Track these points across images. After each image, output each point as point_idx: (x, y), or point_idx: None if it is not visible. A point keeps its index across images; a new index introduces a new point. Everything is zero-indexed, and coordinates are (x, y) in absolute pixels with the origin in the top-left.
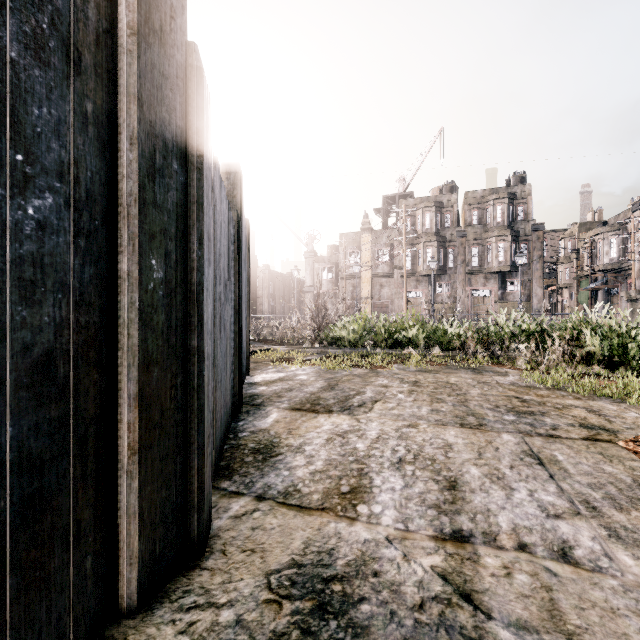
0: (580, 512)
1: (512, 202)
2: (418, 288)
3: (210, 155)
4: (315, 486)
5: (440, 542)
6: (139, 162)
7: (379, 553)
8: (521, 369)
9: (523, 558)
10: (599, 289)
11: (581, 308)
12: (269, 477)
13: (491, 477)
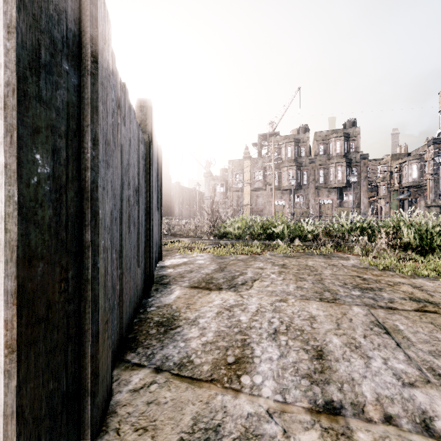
0: (429, 380)
1: (347, 139)
2: (282, 198)
3: (109, 68)
4: (206, 357)
5: (315, 415)
6: (18, 52)
7: (261, 429)
8: (358, 255)
9: (391, 432)
10: (405, 199)
11: (393, 212)
12: (168, 349)
13: (350, 346)
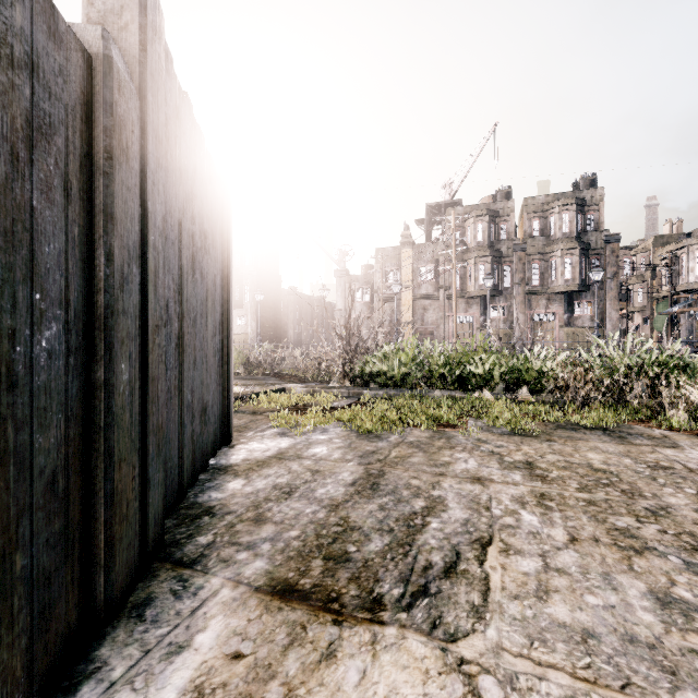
0: None
1: (581, 209)
2: (468, 311)
3: None
4: None
5: None
6: None
7: None
8: (683, 430)
9: None
10: (681, 313)
11: (657, 335)
12: None
13: None
